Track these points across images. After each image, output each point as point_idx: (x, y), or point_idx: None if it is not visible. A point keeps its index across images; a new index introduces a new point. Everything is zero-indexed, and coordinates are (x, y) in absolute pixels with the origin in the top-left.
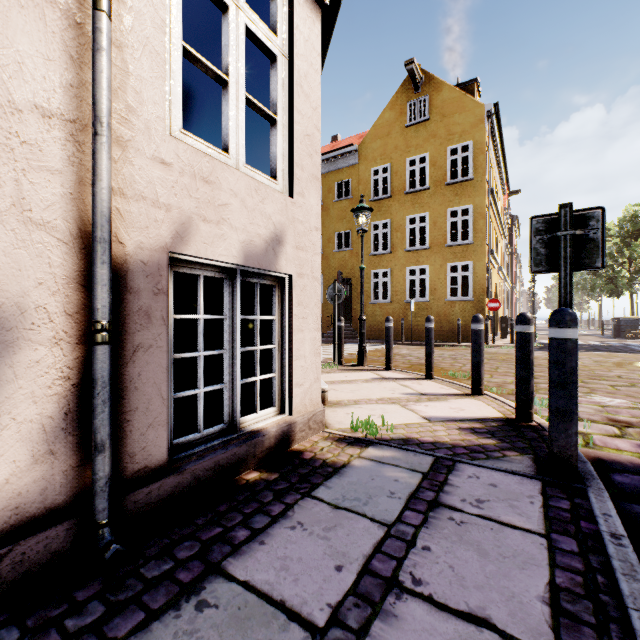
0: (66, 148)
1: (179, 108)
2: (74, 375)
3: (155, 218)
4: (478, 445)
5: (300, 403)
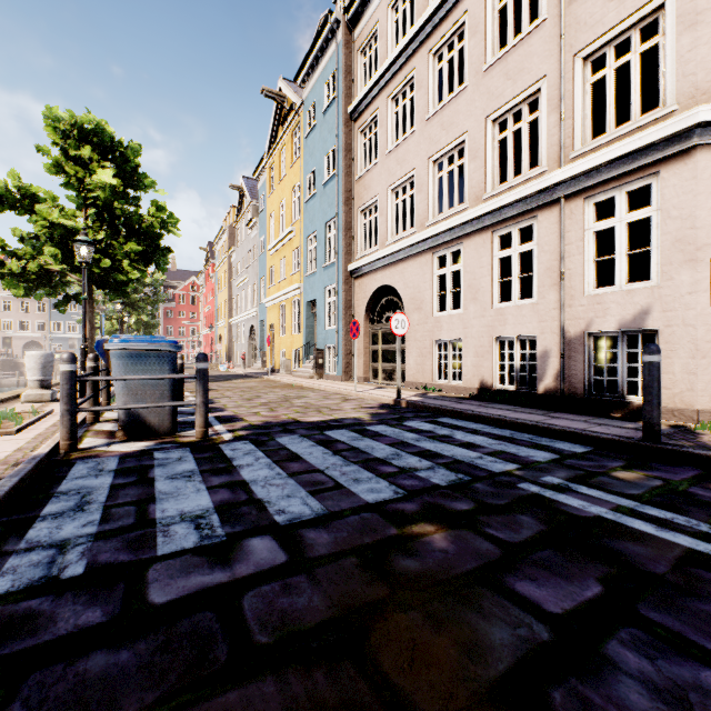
0: (558, 314)
1: (592, 283)
2: (559, 365)
3: (579, 323)
4: (700, 441)
5: (667, 399)
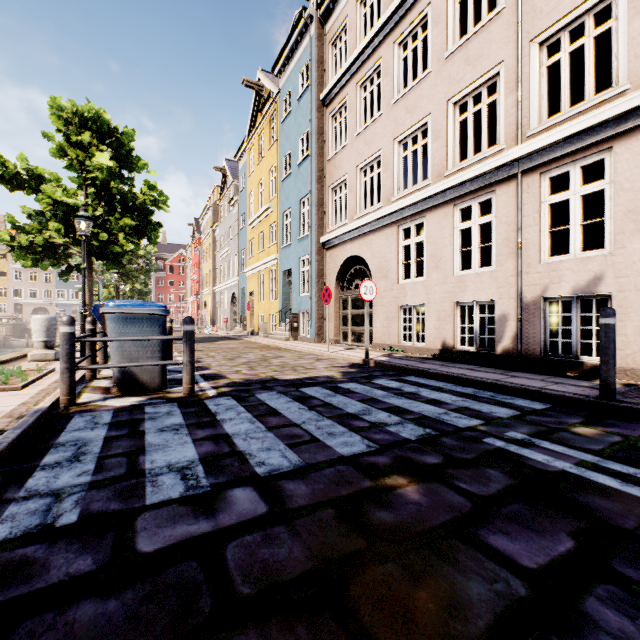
0: (515, 281)
1: (547, 252)
2: (516, 328)
3: (535, 289)
4: None
5: (620, 359)
